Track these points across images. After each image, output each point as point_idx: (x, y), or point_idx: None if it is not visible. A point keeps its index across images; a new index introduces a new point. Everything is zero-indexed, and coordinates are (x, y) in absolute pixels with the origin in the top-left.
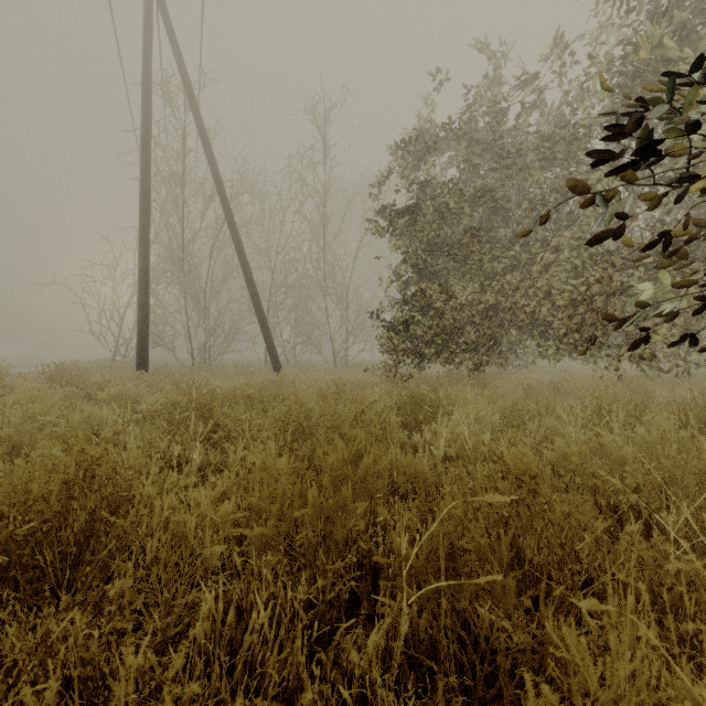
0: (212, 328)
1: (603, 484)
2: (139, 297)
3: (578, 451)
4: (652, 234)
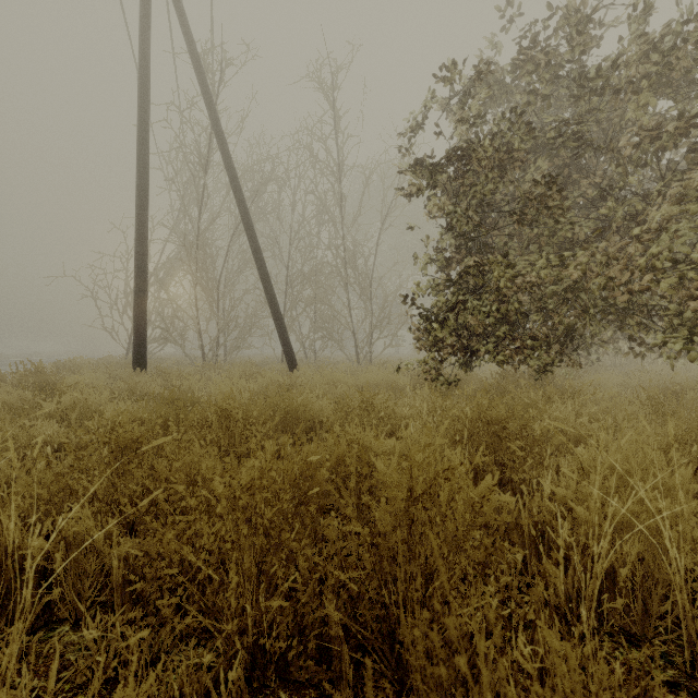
0: (224, 322)
1: None
2: (135, 285)
3: None
4: None
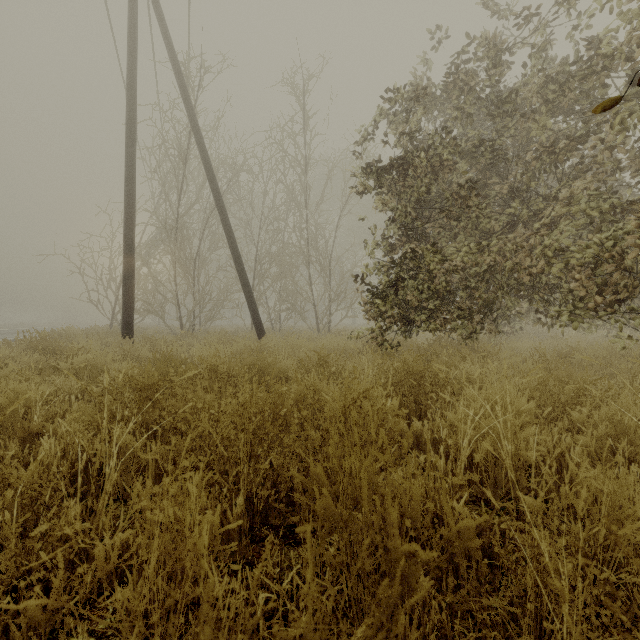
0: (200, 295)
1: None
2: (124, 264)
3: None
4: None
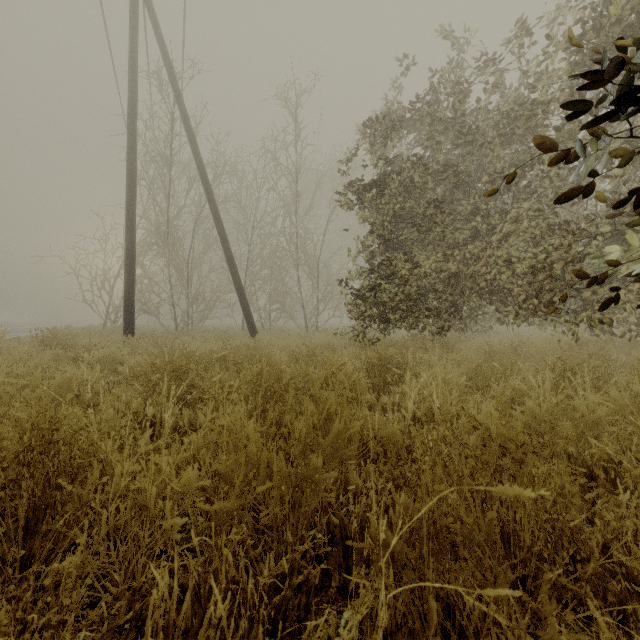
0: (194, 296)
1: (603, 456)
2: (126, 267)
3: (549, 414)
4: (607, 205)
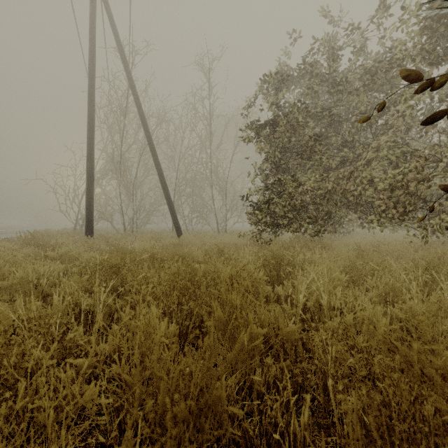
0: (137, 207)
1: None
2: (87, 186)
3: (426, 311)
4: None
